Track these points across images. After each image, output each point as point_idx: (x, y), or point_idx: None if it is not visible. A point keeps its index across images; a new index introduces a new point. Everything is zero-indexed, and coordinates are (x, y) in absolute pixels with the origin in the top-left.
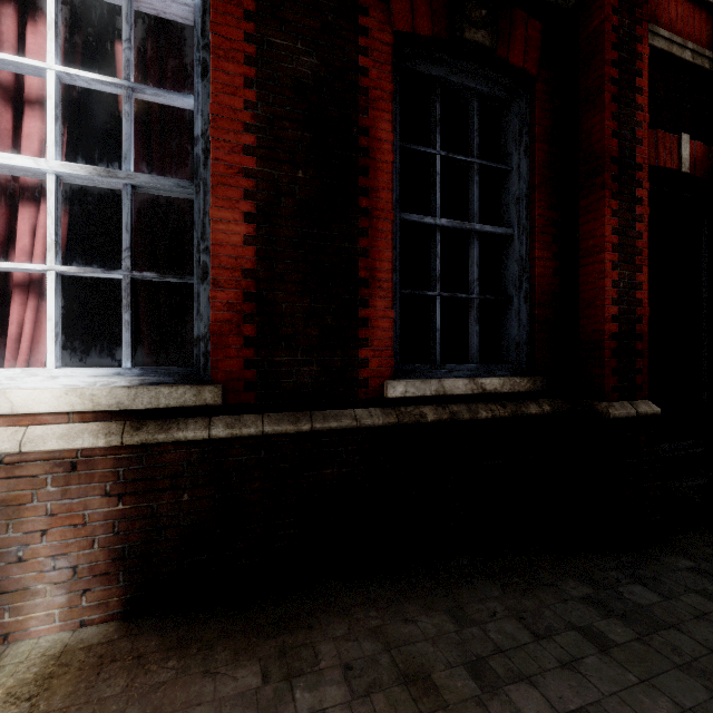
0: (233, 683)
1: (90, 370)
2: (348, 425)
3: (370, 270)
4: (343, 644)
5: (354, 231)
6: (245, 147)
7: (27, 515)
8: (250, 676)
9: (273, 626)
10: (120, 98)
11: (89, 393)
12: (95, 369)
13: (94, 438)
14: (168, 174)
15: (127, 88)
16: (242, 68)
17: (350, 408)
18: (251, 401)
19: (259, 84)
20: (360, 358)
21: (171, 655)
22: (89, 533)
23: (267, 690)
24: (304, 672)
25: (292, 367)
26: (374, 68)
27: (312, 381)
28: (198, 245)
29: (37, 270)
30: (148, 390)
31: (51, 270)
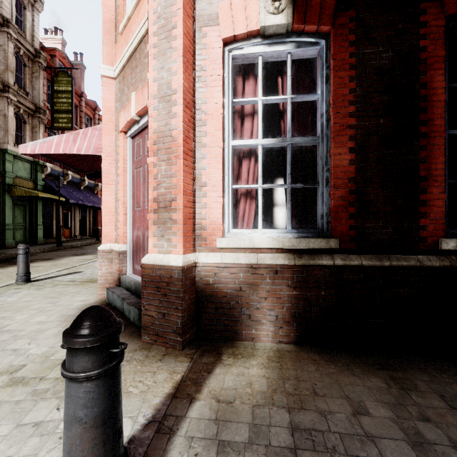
0: (371, 382)
1: (276, 230)
2: (414, 264)
3: (427, 170)
4: (431, 384)
5: (416, 148)
6: (350, 113)
7: (259, 290)
8: (378, 382)
9: (378, 365)
10: (280, 103)
11: (281, 240)
12: (278, 230)
13: (283, 260)
14: (300, 134)
15: (289, 99)
16: (348, 72)
17: (413, 254)
18: (352, 247)
19: (357, 78)
20: (420, 224)
21: (329, 363)
22: (282, 302)
23: (393, 390)
24: (411, 389)
25: (376, 229)
26: (431, 44)
27: (388, 238)
28: (322, 168)
29: (255, 187)
30: (304, 240)
31: (260, 187)
